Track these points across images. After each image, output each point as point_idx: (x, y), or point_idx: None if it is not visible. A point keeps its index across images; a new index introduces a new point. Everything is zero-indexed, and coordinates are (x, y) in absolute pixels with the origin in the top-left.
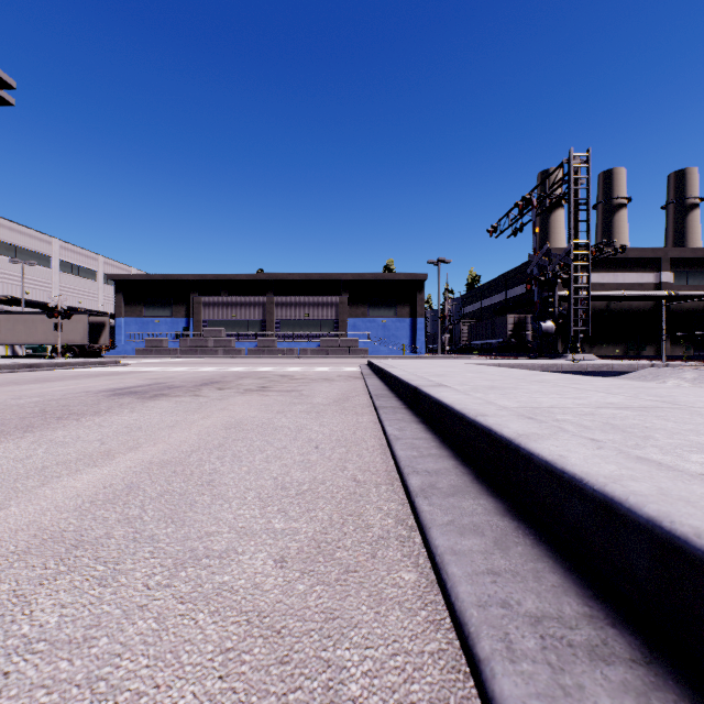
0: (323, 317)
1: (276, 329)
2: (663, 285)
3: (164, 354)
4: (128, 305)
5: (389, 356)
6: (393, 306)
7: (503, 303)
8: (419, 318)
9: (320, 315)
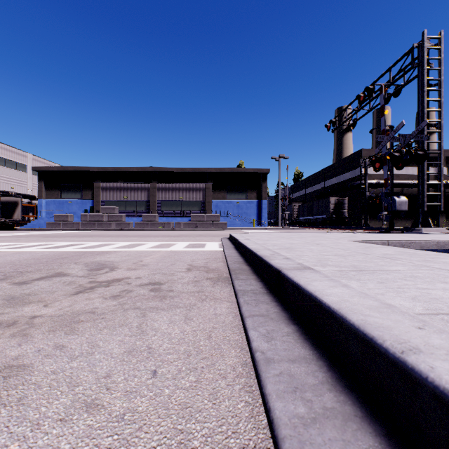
0: (193, 199)
1: (158, 207)
2: None
3: (69, 227)
4: (48, 190)
5: (243, 228)
6: (244, 191)
7: (322, 190)
8: (263, 200)
9: (191, 197)
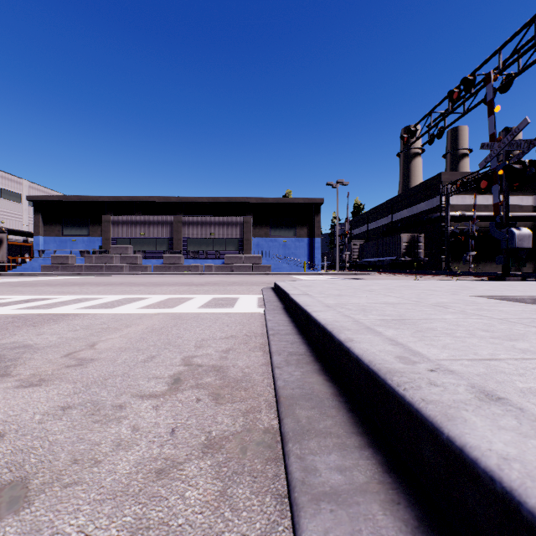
0: (228, 235)
1: (183, 247)
2: None
3: (70, 271)
4: (46, 224)
5: (292, 273)
6: (292, 227)
7: (389, 225)
8: (316, 238)
9: (225, 233)
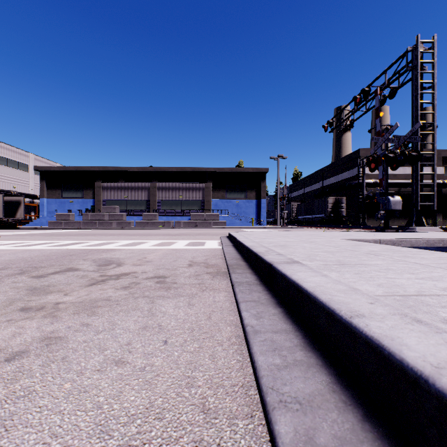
0: (193, 198)
1: (158, 207)
2: (438, 176)
3: (71, 226)
4: (49, 189)
5: (243, 227)
6: (243, 191)
7: (320, 189)
8: (262, 199)
9: (191, 196)
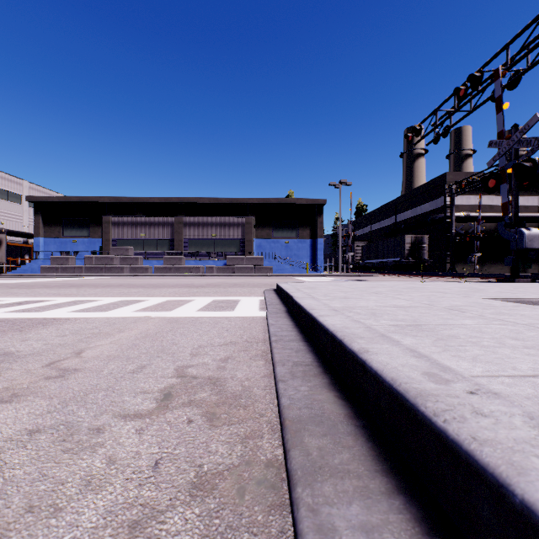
0: (230, 236)
1: (184, 248)
2: None
3: (70, 272)
4: (46, 225)
5: (294, 275)
6: (295, 228)
7: (392, 226)
8: (319, 239)
9: (227, 234)
